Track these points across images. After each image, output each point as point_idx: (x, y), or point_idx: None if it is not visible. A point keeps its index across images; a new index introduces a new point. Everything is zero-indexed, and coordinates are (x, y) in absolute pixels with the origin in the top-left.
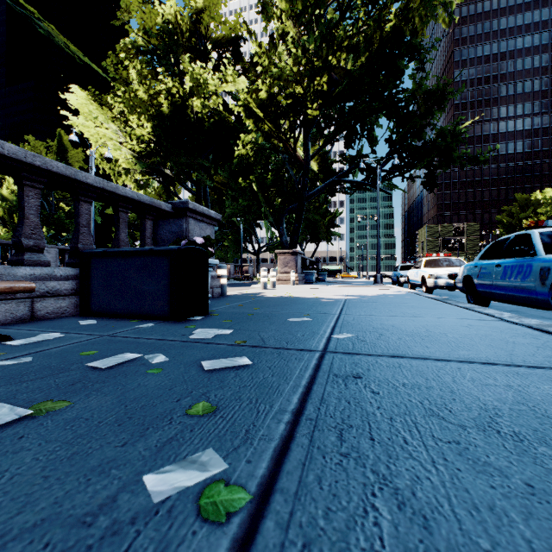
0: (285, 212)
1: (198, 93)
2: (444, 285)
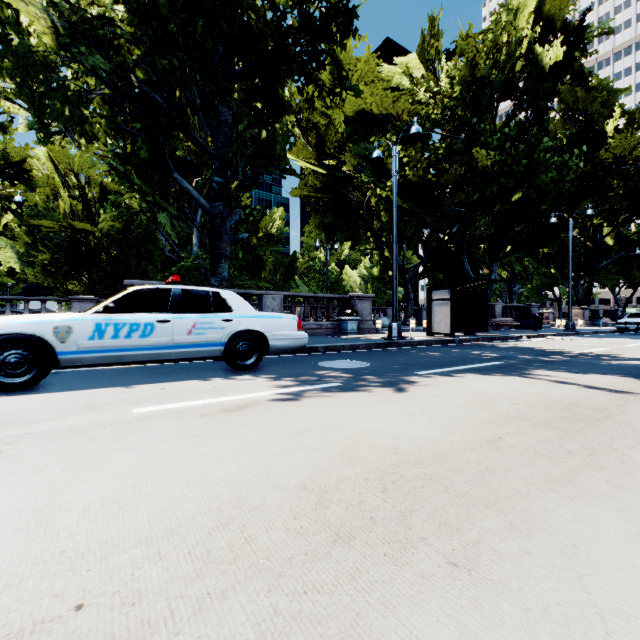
0: (579, 277)
1: None
2: None
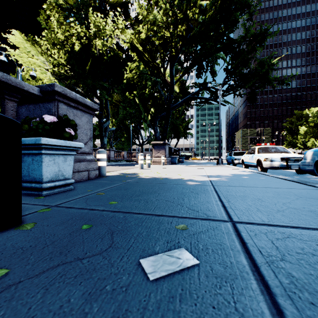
0: (158, 118)
1: (99, 36)
2: (278, 166)
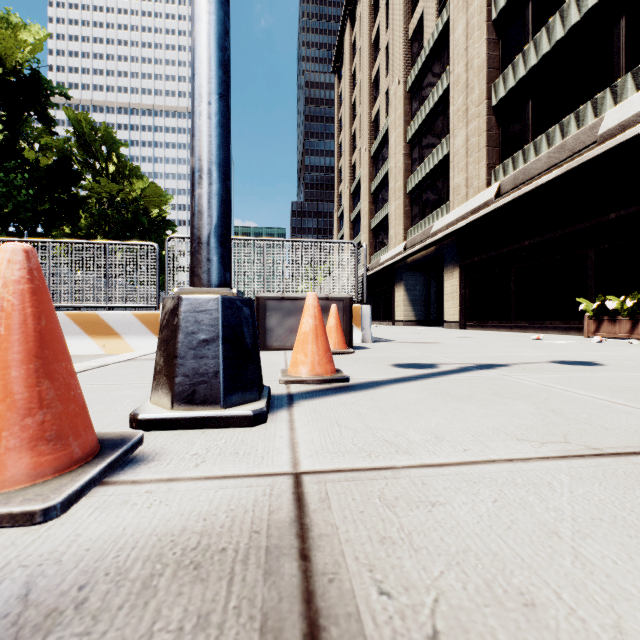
0: None
1: None
2: None
